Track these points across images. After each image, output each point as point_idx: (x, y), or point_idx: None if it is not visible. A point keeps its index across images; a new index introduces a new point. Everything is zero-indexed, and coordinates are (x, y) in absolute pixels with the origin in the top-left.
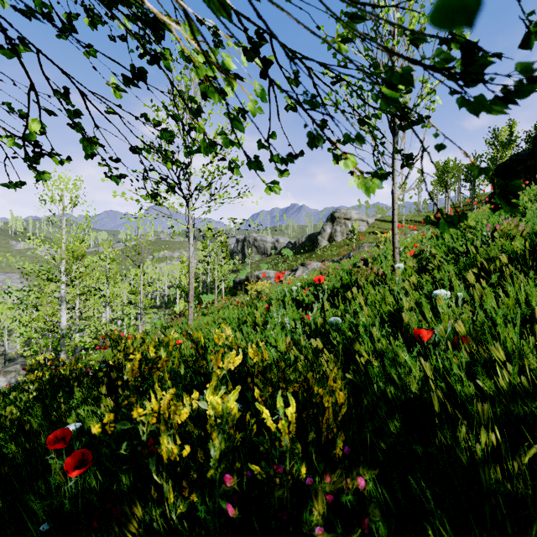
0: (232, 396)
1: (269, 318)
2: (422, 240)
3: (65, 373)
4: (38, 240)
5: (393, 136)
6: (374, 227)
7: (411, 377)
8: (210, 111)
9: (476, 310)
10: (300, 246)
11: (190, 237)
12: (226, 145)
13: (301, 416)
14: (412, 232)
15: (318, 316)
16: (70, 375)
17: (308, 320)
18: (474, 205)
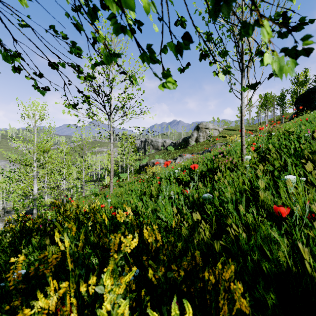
0: (127, 278)
1: (161, 194)
2: (257, 140)
3: (30, 226)
4: (19, 141)
5: (241, 72)
6: (223, 133)
7: (280, 252)
8: (123, 59)
9: (315, 190)
10: (178, 144)
11: (111, 138)
12: (117, 33)
13: (189, 289)
14: (246, 136)
15: (194, 192)
16: (33, 226)
17: (187, 195)
18: (282, 120)
